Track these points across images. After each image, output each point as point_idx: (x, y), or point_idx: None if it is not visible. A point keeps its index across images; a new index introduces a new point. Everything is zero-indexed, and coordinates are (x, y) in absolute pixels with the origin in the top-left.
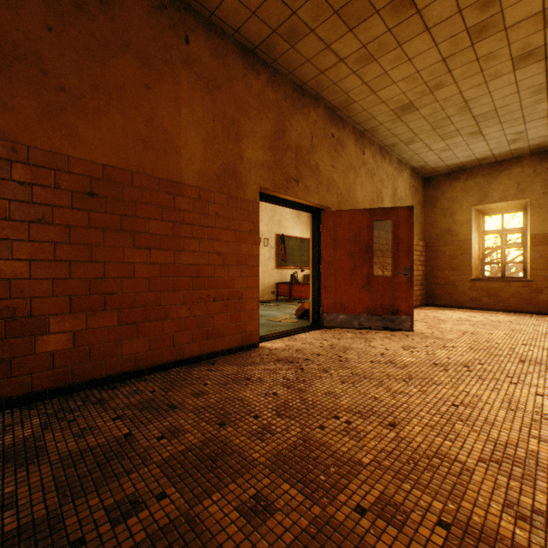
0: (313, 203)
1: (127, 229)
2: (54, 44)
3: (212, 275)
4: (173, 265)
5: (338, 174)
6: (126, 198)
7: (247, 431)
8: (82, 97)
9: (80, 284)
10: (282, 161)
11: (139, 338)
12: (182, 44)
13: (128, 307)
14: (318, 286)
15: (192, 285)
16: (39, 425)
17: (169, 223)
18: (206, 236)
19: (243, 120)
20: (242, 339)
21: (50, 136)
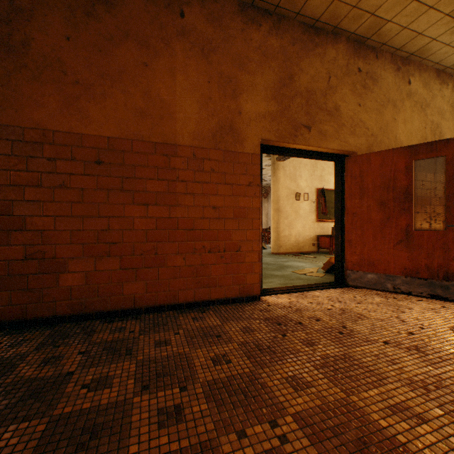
0: (331, 149)
1: (127, 188)
2: (71, 50)
3: (207, 227)
4: (168, 218)
5: (368, 112)
6: (126, 163)
7: (158, 407)
8: (92, 85)
9: (90, 235)
10: (289, 109)
11: (138, 281)
12: (177, 19)
13: (128, 255)
14: (342, 240)
15: (186, 237)
16: (38, 344)
17: (164, 181)
18: (201, 191)
19: (241, 75)
20: (240, 290)
21: (69, 121)
